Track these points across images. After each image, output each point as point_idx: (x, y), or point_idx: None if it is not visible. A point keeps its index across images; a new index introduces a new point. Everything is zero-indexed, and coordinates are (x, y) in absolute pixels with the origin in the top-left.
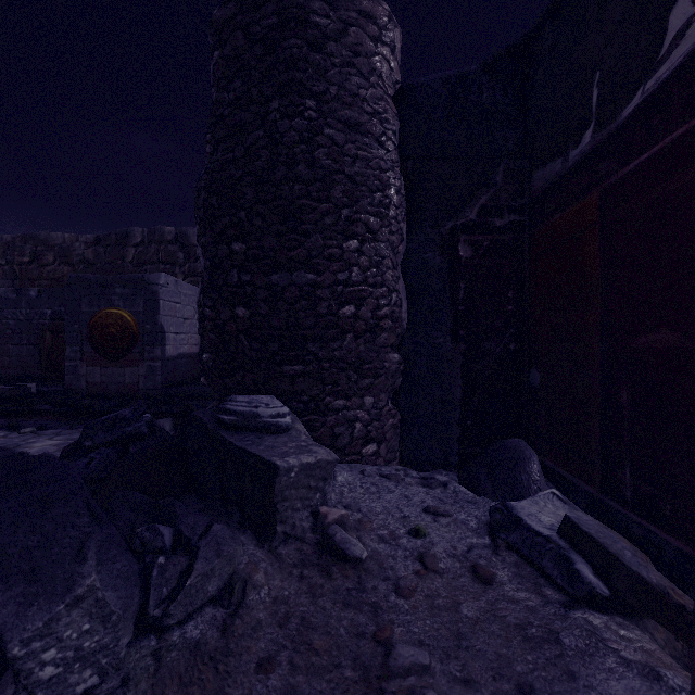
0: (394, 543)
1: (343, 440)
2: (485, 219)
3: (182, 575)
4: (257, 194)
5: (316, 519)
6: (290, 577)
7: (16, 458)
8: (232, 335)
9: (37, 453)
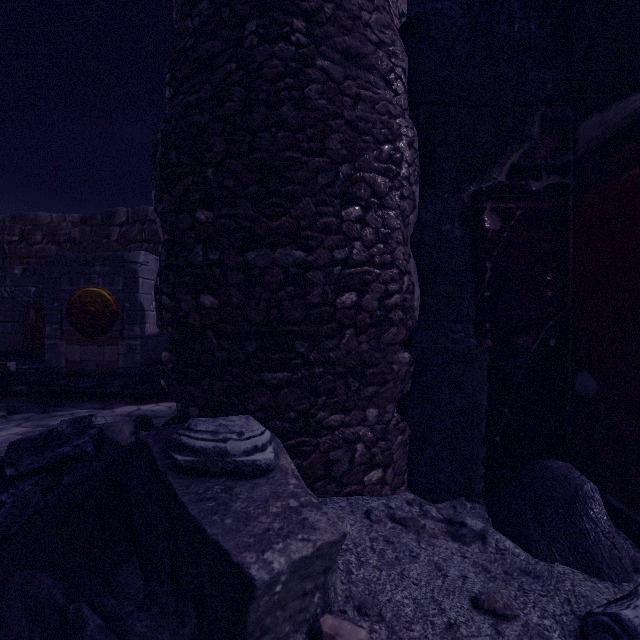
0: None
1: (341, 467)
2: (517, 182)
3: None
4: (228, 146)
5: None
6: None
7: None
8: (197, 329)
9: None
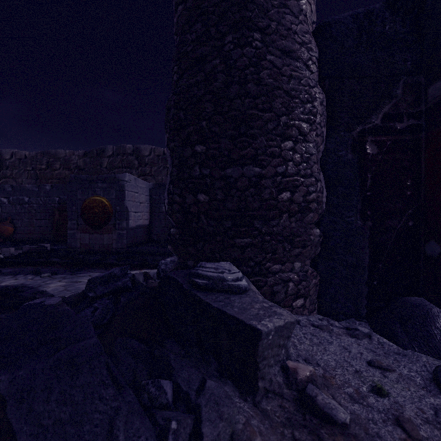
0: (364, 403)
1: (280, 296)
2: (388, 124)
3: (190, 436)
4: (215, 108)
5: (286, 374)
6: (283, 438)
7: (42, 306)
8: (195, 215)
9: (52, 291)
